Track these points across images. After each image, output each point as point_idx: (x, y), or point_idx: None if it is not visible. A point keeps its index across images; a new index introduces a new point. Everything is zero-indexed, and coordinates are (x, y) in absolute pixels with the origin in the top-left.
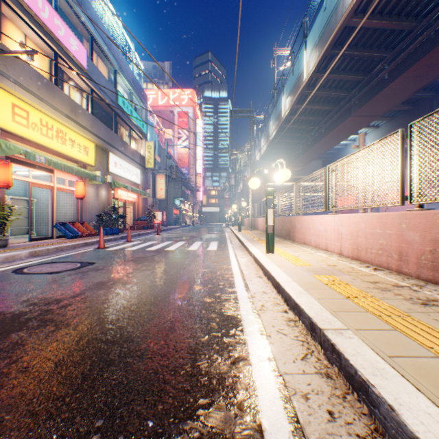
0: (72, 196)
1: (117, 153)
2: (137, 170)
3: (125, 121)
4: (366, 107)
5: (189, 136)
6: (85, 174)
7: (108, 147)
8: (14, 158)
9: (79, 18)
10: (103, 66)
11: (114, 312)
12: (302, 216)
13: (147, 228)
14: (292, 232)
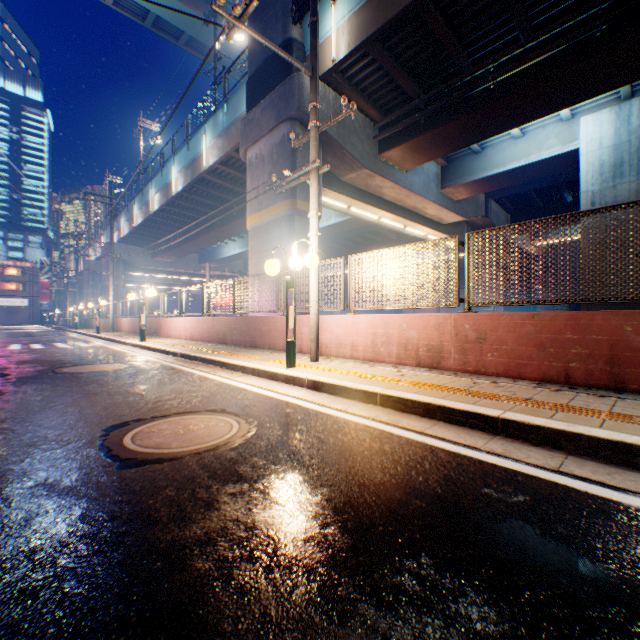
0: None
1: None
2: None
3: None
4: (226, 228)
5: None
6: None
7: None
8: None
9: None
10: None
11: (78, 358)
12: (167, 318)
13: None
14: (160, 330)
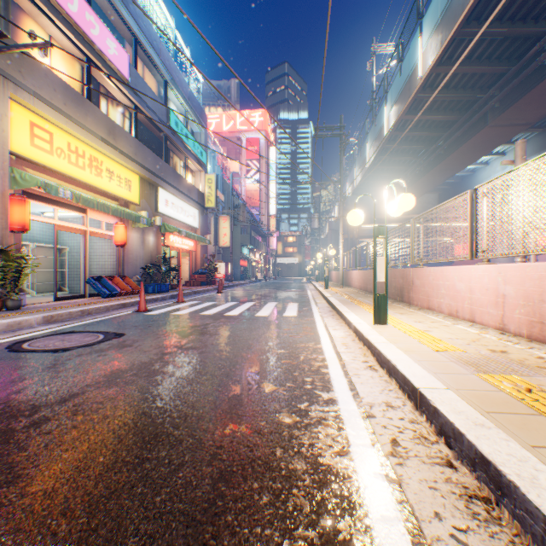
0: (111, 243)
1: (168, 189)
2: (194, 210)
3: (179, 148)
4: (512, 111)
5: (260, 168)
6: (125, 214)
7: (157, 181)
8: (34, 194)
9: (119, 14)
10: (150, 78)
11: (112, 444)
12: (424, 268)
13: (207, 284)
14: (407, 291)
